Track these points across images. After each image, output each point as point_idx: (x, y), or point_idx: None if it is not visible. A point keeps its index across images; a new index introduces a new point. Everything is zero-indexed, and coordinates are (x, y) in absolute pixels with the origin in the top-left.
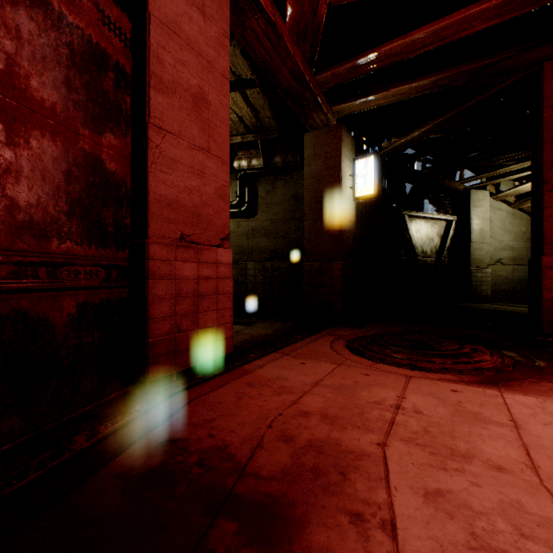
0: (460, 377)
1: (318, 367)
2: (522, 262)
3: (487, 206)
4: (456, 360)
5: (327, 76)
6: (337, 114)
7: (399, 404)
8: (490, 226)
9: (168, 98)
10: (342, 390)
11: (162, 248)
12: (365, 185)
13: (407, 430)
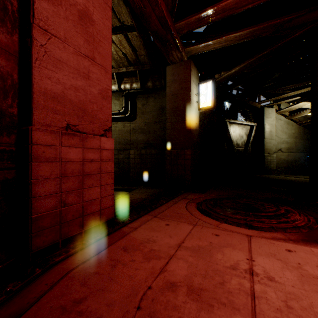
0: (286, 235)
1: (179, 228)
2: (292, 150)
3: (274, 117)
4: (279, 220)
5: (183, 24)
6: (188, 54)
7: (252, 269)
8: (275, 129)
9: (53, 7)
10: (201, 252)
11: (46, 134)
12: (206, 100)
13: (270, 307)
